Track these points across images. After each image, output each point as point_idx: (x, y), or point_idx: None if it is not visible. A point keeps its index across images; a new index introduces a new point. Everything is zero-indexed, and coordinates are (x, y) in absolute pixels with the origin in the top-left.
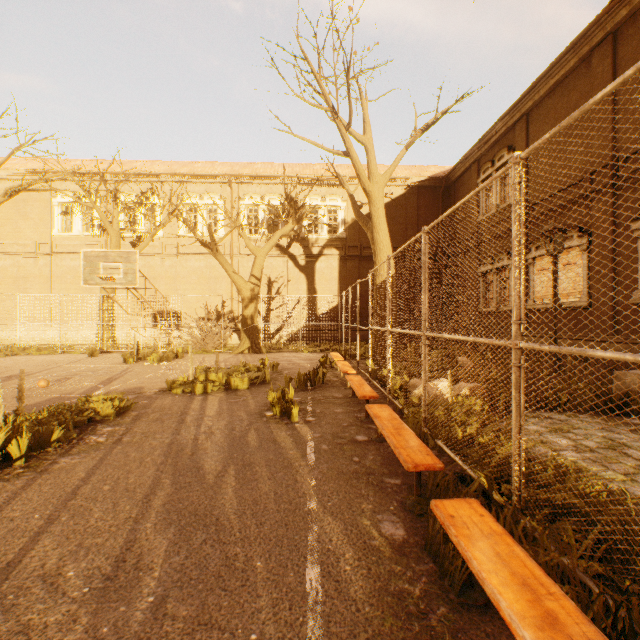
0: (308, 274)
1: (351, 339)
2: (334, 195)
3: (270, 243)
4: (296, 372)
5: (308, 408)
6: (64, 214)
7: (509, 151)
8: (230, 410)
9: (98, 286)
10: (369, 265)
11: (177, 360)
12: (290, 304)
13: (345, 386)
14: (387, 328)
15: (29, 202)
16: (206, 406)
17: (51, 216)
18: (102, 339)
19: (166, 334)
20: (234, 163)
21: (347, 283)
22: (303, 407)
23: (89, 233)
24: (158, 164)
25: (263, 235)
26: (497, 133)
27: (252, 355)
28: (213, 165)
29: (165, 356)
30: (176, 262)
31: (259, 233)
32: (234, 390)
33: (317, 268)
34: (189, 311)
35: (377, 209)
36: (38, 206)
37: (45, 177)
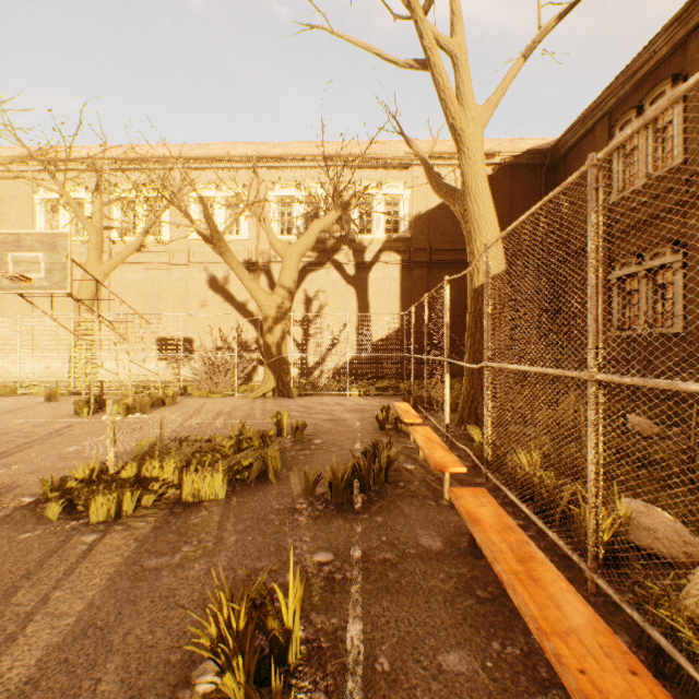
0: (359, 287)
1: (417, 375)
2: (394, 180)
3: (304, 239)
4: (335, 442)
5: (350, 634)
6: (49, 215)
7: (676, 81)
8: (98, 637)
9: (5, 292)
10: (442, 274)
11: (160, 409)
12: (335, 328)
13: (436, 494)
14: (588, 372)
15: (6, 200)
16: (53, 599)
17: (32, 217)
18: (76, 375)
19: (173, 368)
20: (262, 143)
21: (412, 299)
22: (334, 622)
23: (78, 238)
24: (165, 147)
25: (299, 236)
26: (651, 59)
27: (276, 400)
28: (234, 146)
29: (139, 404)
30: (186, 274)
31: (294, 234)
32: (189, 505)
33: (371, 279)
34: (203, 338)
35: (473, 163)
36: (17, 205)
37: (7, 158)
